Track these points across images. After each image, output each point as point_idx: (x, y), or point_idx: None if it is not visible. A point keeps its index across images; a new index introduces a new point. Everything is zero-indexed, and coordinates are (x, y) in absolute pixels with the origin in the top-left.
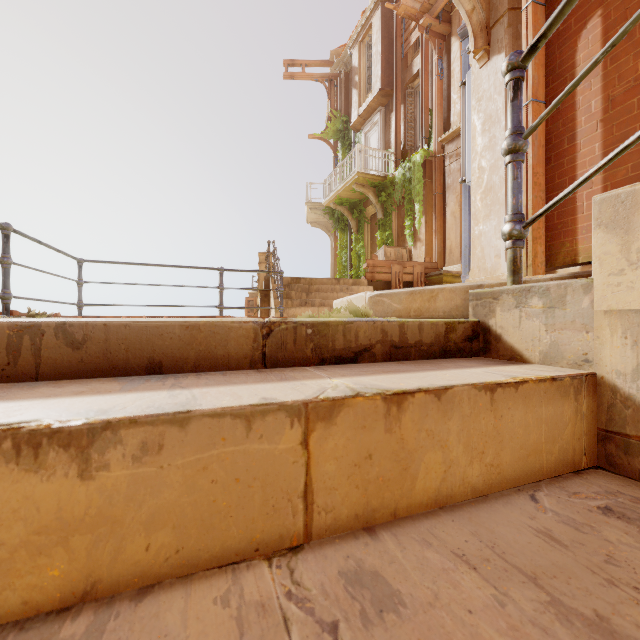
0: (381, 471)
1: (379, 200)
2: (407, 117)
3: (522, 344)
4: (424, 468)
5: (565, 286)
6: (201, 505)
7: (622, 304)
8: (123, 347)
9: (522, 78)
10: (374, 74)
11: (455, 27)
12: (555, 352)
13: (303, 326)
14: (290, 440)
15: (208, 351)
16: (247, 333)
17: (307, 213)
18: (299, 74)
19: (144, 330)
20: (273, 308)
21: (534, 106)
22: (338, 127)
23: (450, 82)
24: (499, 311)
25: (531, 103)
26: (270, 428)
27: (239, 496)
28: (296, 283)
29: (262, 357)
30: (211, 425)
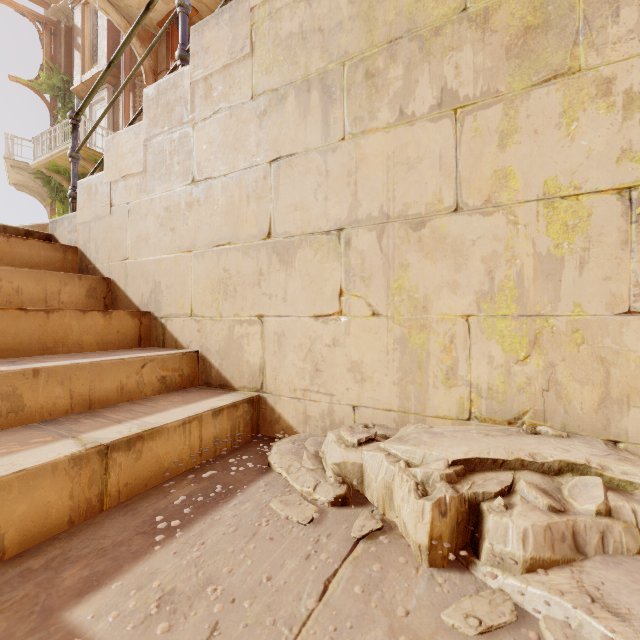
0: None
1: None
2: (136, 107)
3: (63, 241)
4: None
5: (72, 215)
6: None
7: (82, 221)
8: None
9: (77, 125)
10: (100, 47)
11: None
12: (70, 242)
13: None
14: None
15: None
16: None
17: (8, 171)
18: None
19: None
20: None
21: None
22: (56, 83)
23: None
24: (58, 228)
25: None
26: None
27: None
28: None
29: None
30: None
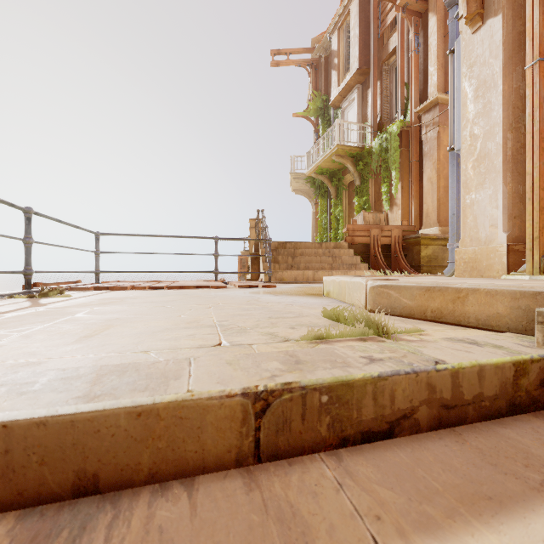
0: None
1: (357, 169)
2: (383, 92)
3: None
4: None
5: None
6: None
7: None
8: (35, 458)
9: None
10: (352, 55)
11: (432, 3)
12: None
13: (315, 392)
14: None
15: (171, 448)
16: (231, 412)
17: (291, 182)
18: (284, 61)
19: (69, 427)
20: (262, 272)
21: (542, 66)
22: (318, 105)
23: (426, 56)
24: None
25: (538, 63)
26: None
27: None
28: (282, 247)
29: (254, 446)
30: None
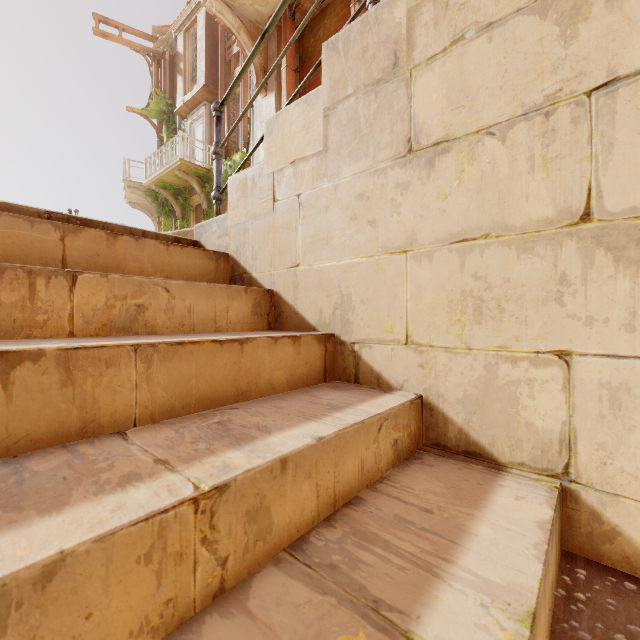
0: (105, 263)
1: (204, 191)
2: (230, 119)
3: (211, 248)
4: (129, 268)
5: (222, 217)
6: (7, 251)
7: (234, 222)
8: None
9: (221, 117)
10: (199, 68)
11: None
12: (220, 248)
13: (74, 219)
14: (55, 237)
15: None
16: (33, 214)
17: (125, 191)
18: (114, 36)
19: None
20: None
21: None
22: (162, 108)
23: None
24: (204, 234)
25: None
26: (44, 229)
27: (27, 252)
28: None
29: None
30: (12, 220)
